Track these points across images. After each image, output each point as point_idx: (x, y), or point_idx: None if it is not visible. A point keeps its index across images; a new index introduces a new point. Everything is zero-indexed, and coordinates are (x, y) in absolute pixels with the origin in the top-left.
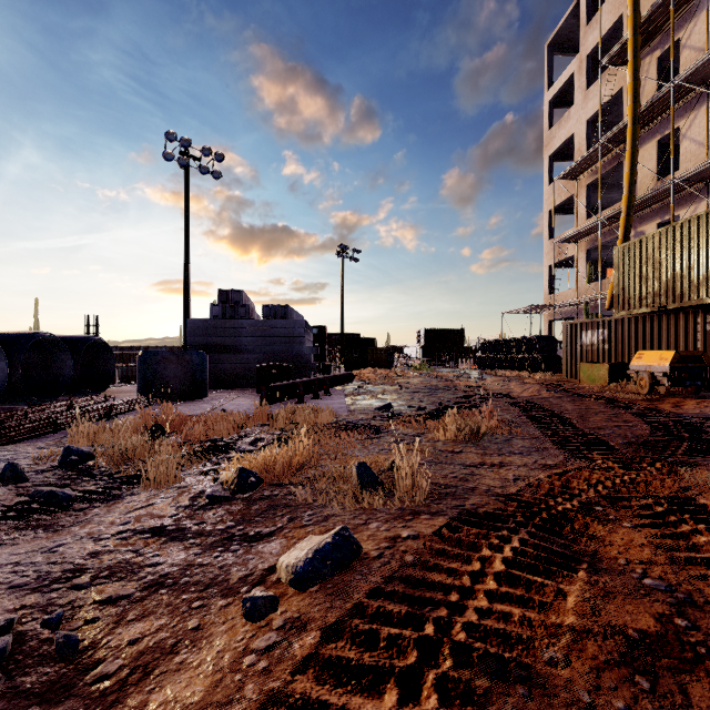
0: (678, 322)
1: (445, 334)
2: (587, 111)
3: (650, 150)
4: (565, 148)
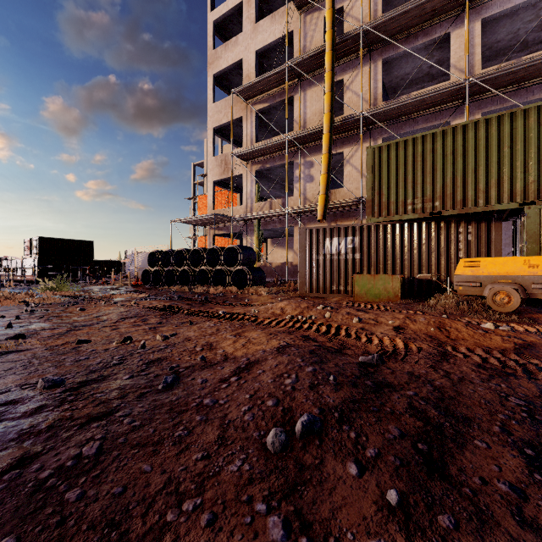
0: (439, 231)
1: (69, 246)
2: (257, 42)
3: (319, 92)
4: (225, 75)
